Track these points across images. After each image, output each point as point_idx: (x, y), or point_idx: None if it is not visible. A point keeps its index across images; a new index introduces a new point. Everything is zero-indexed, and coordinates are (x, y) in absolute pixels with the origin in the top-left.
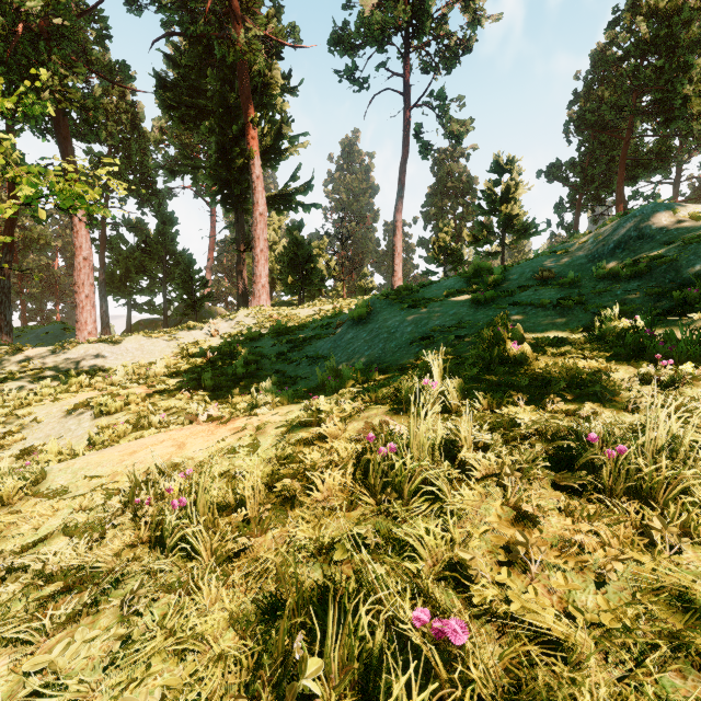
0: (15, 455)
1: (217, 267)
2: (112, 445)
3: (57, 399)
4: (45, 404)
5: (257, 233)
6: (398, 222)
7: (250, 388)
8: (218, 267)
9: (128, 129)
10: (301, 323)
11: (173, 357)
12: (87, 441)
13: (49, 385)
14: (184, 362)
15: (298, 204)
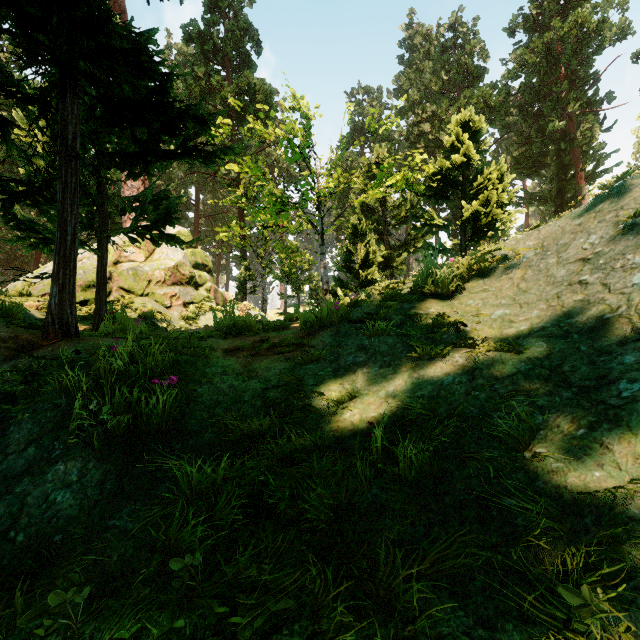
0: None
1: None
2: None
3: None
4: None
5: None
6: None
7: None
8: None
9: None
10: None
11: None
12: None
13: None
14: None
15: None
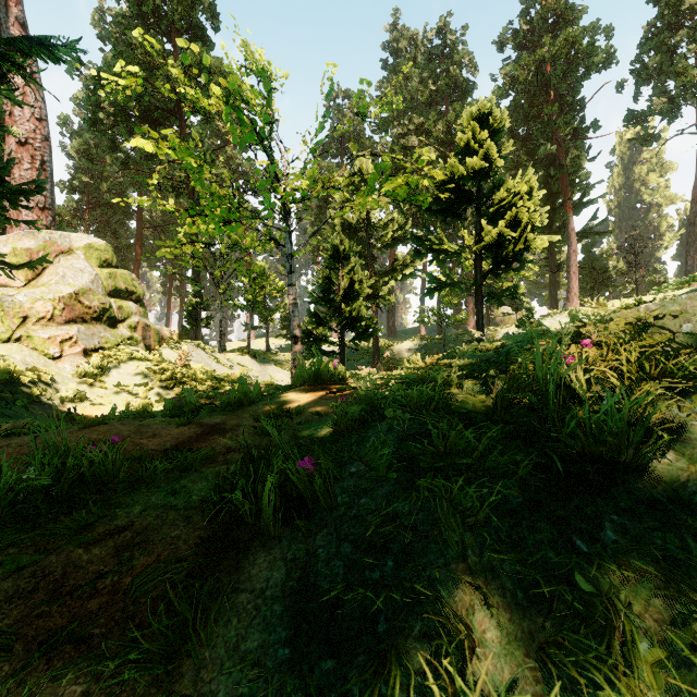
0: None
1: None
2: None
3: None
4: None
5: (571, 263)
6: (690, 233)
7: None
8: None
9: None
10: None
11: None
12: None
13: None
14: None
15: (595, 233)
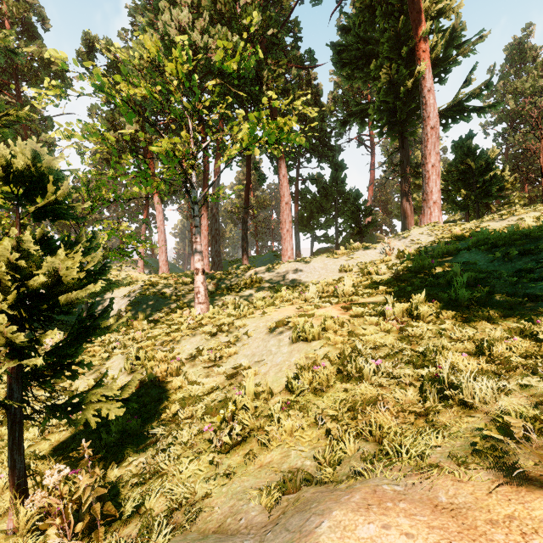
0: (225, 374)
1: (373, 203)
2: (313, 402)
3: (264, 312)
4: (255, 317)
5: (428, 149)
6: None
7: (495, 325)
8: (374, 203)
9: (312, 106)
10: (511, 232)
11: (354, 275)
12: (284, 378)
13: (261, 297)
14: (367, 280)
15: (471, 110)
